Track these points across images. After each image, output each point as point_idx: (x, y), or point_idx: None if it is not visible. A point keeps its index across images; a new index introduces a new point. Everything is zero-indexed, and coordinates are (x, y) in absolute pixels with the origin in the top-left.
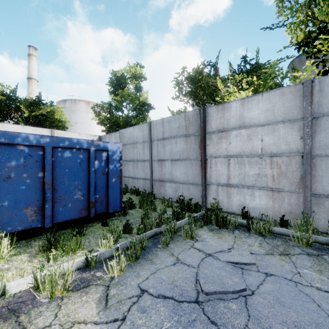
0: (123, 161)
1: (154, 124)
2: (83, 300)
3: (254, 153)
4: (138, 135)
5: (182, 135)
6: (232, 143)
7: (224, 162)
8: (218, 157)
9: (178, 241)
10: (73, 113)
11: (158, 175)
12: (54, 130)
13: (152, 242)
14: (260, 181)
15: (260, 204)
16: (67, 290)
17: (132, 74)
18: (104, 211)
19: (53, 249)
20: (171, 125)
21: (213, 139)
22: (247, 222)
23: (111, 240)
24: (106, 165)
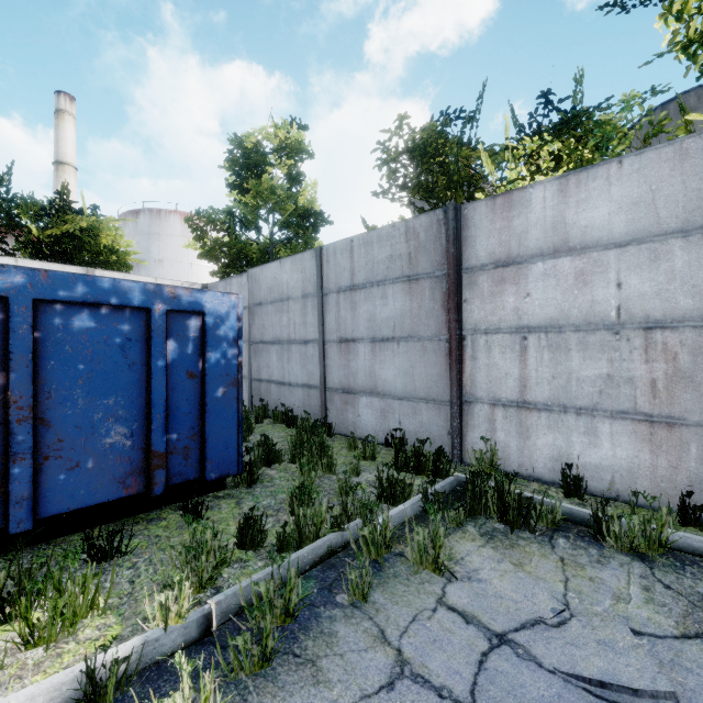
0: (256, 343)
1: (330, 253)
2: None
3: (595, 321)
4: (290, 280)
5: (400, 277)
6: (533, 295)
7: (512, 344)
8: (494, 331)
9: (396, 580)
10: (154, 239)
11: (338, 376)
12: (93, 271)
13: (319, 584)
14: (615, 396)
15: (614, 459)
16: None
17: (280, 143)
18: (192, 475)
19: None
20: (373, 254)
21: (480, 284)
22: (590, 515)
23: (187, 594)
24: (198, 352)
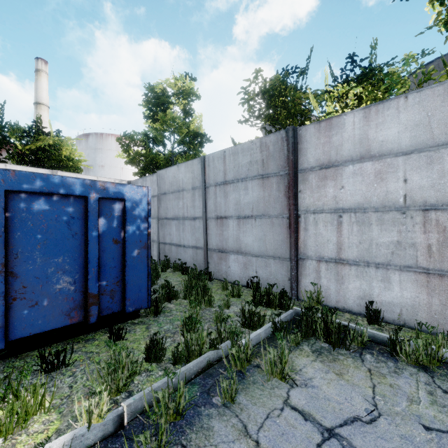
0: (162, 219)
1: (210, 160)
2: None
3: (389, 205)
4: (184, 178)
5: (256, 176)
6: (346, 187)
7: (332, 220)
8: (319, 211)
9: (255, 386)
10: (98, 152)
11: (216, 241)
12: (56, 172)
13: (201, 388)
14: (403, 256)
15: (401, 298)
16: None
17: (178, 89)
18: (116, 309)
19: None
20: (238, 160)
21: (310, 180)
22: (388, 339)
23: (105, 401)
24: (120, 226)
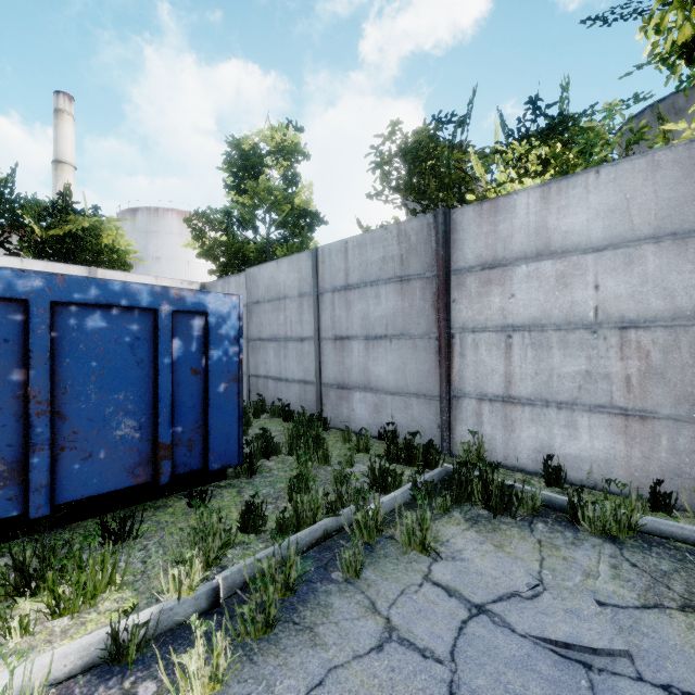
0: (254, 340)
1: (325, 254)
2: None
3: (575, 321)
4: (287, 280)
5: (392, 278)
6: (518, 296)
7: (498, 342)
8: (481, 329)
9: (386, 559)
10: (152, 237)
11: (333, 372)
12: (96, 270)
13: (316, 563)
14: (593, 391)
15: (592, 450)
16: None
17: (276, 145)
18: (196, 466)
19: (22, 597)
20: (366, 255)
21: (468, 285)
22: (566, 502)
23: (197, 569)
24: (201, 350)
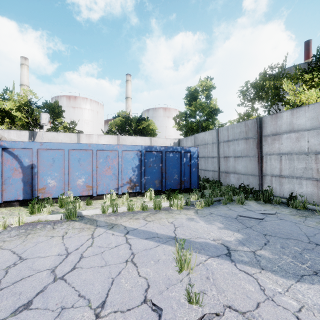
0: None
1: (221, 130)
2: (188, 211)
3: (301, 152)
4: (208, 138)
5: (243, 138)
6: (283, 144)
7: (277, 158)
8: (272, 154)
9: (232, 204)
10: (154, 119)
11: (223, 168)
12: (151, 138)
13: (217, 203)
14: (307, 173)
15: (306, 191)
16: (181, 208)
17: (203, 87)
18: (188, 187)
19: (171, 197)
20: (234, 131)
21: (267, 140)
22: (286, 200)
23: (196, 196)
24: (189, 160)
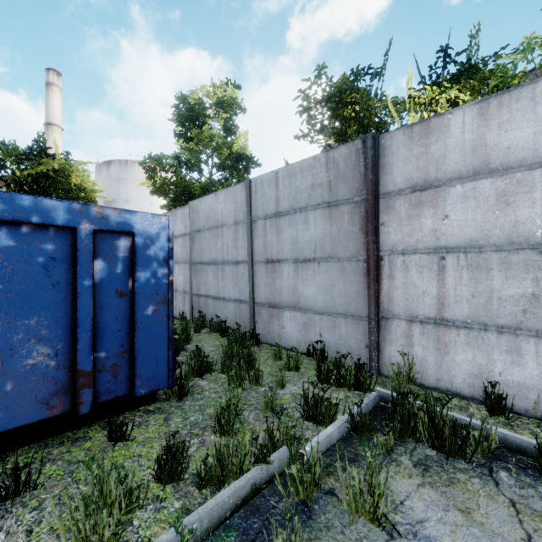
0: (196, 263)
1: (257, 184)
2: None
3: (519, 241)
4: (224, 210)
5: (321, 204)
6: (452, 217)
7: (429, 264)
8: (411, 251)
9: (329, 534)
10: (122, 183)
11: (265, 292)
12: None
13: (241, 539)
14: (541, 316)
15: (539, 378)
16: None
17: (218, 100)
18: (121, 391)
19: None
20: (296, 183)
21: (397, 208)
22: (535, 448)
23: None
24: (128, 271)
